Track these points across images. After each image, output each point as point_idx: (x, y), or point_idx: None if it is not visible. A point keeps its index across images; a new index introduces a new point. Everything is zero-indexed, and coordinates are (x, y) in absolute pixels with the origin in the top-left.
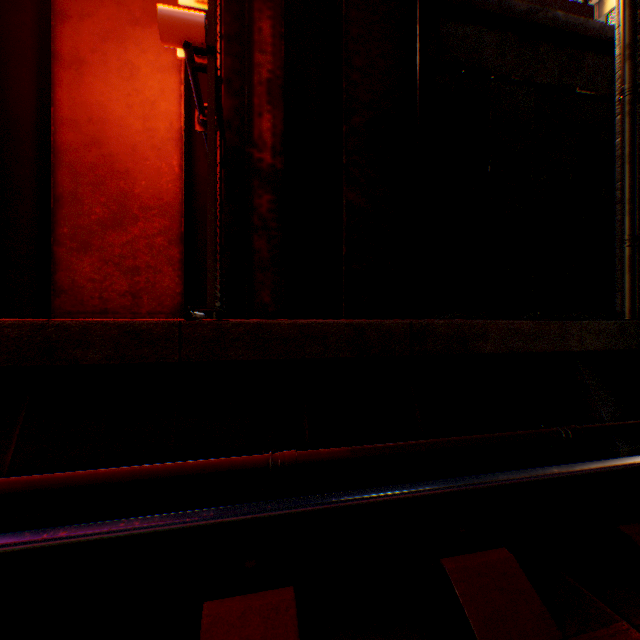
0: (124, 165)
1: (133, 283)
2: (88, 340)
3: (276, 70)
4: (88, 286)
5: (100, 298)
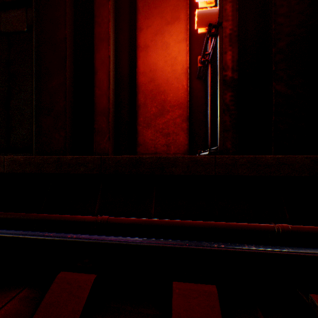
0: (163, 88)
1: (166, 140)
2: (176, 164)
3: (233, 28)
4: (149, 142)
5: (153, 147)
